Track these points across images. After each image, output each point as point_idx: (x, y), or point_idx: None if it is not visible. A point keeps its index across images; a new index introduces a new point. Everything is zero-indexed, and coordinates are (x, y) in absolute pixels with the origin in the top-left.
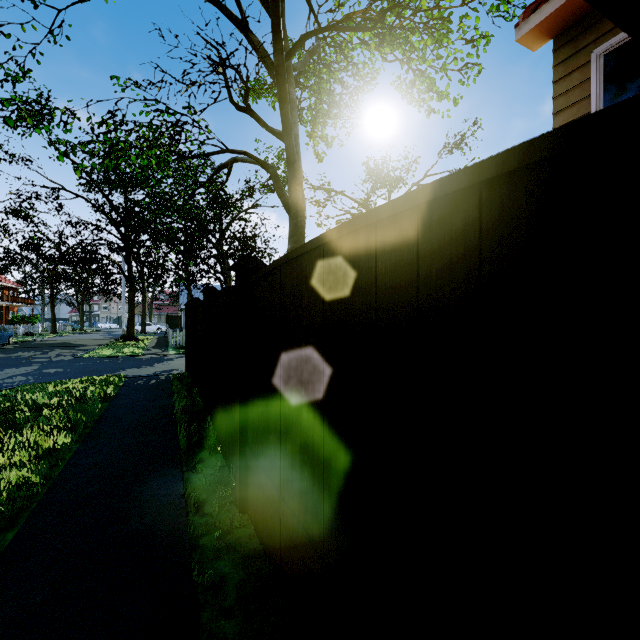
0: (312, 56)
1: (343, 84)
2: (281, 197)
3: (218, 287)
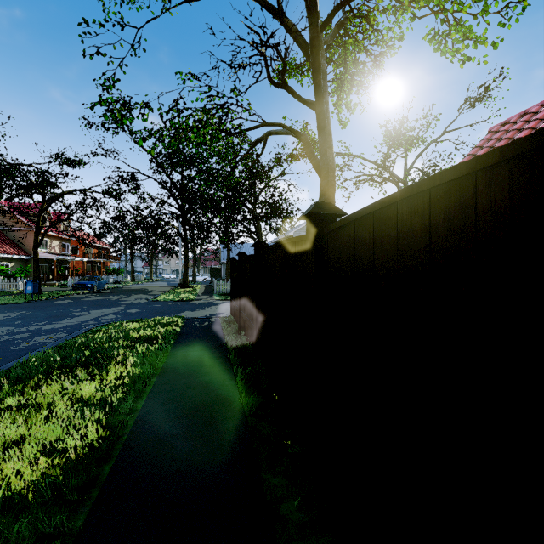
0: (340, 29)
1: (367, 52)
2: (312, 160)
3: (250, 245)
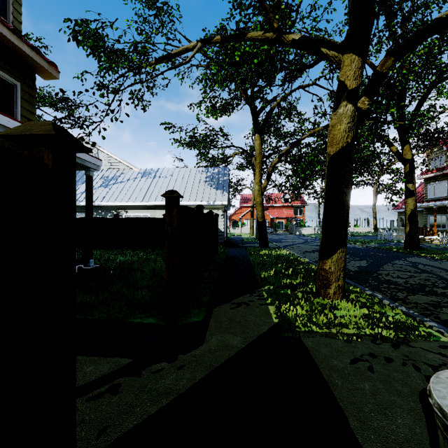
0: None
1: None
2: None
3: None
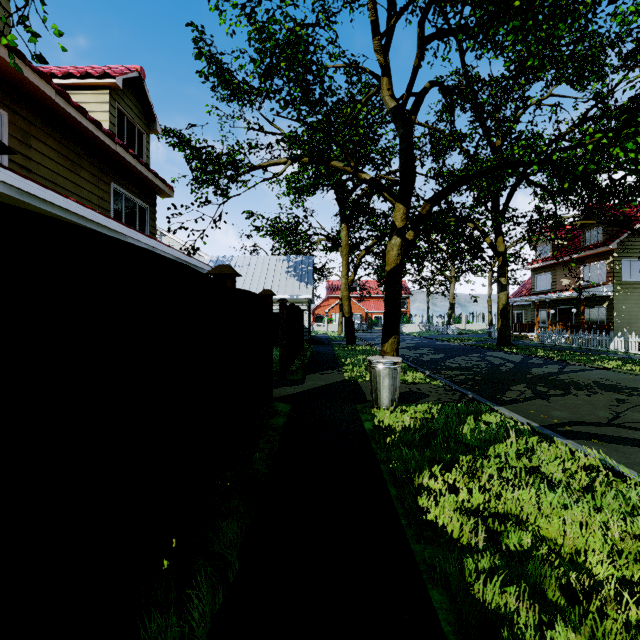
0: None
1: None
2: None
3: None
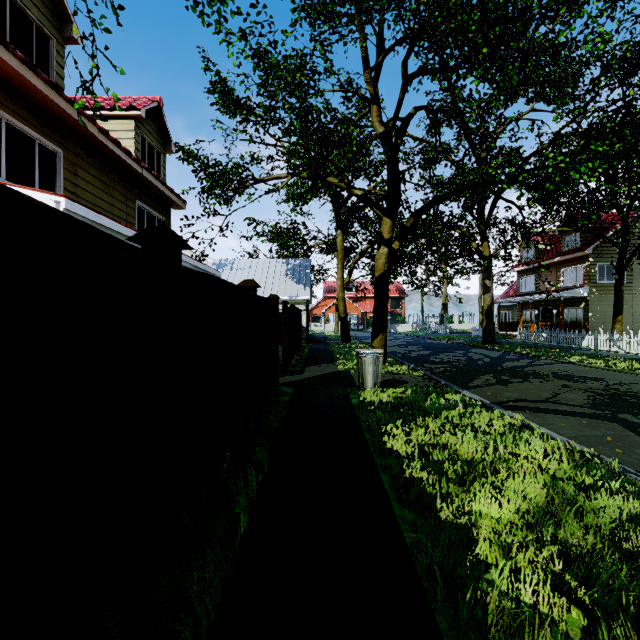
0: None
1: None
2: None
3: None
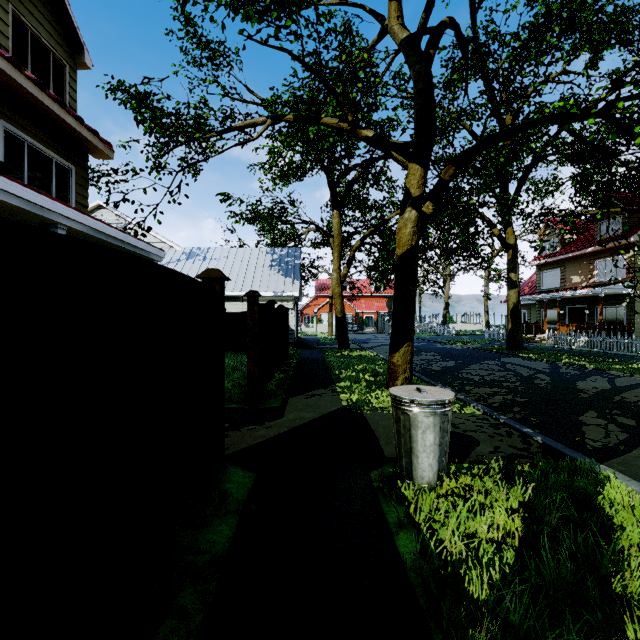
0: None
1: None
2: None
3: None
